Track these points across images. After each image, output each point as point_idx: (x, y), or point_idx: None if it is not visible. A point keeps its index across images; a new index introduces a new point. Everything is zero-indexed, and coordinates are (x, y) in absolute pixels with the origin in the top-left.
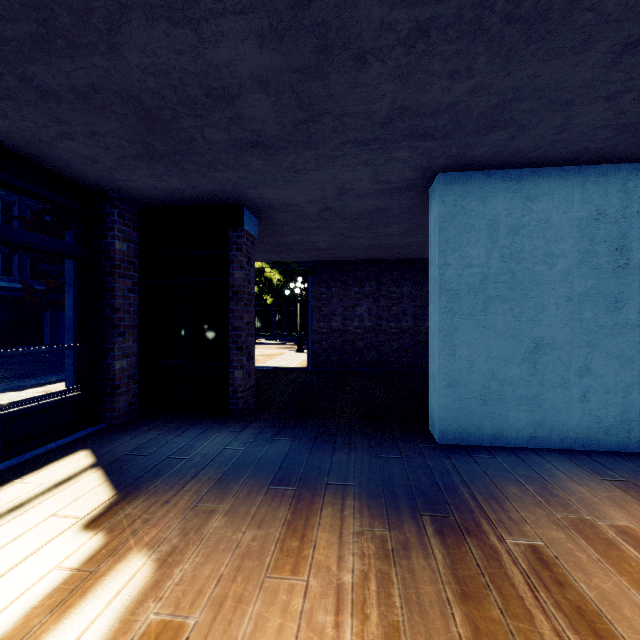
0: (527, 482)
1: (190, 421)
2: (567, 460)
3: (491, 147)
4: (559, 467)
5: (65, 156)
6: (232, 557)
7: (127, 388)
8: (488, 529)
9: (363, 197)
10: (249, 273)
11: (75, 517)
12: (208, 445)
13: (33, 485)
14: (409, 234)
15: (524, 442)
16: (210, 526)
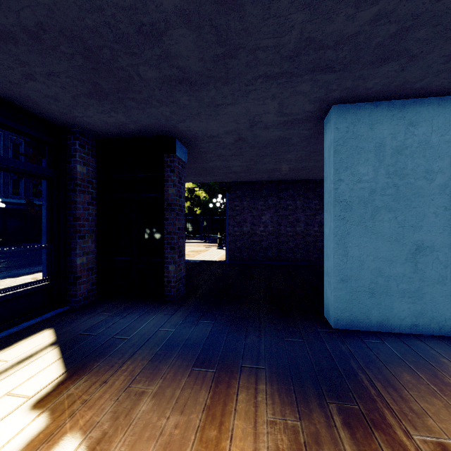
0: (418, 369)
1: (134, 304)
2: (448, 347)
3: (382, 79)
4: (443, 354)
5: (32, 96)
6: (155, 447)
7: (86, 278)
8: (393, 422)
9: (269, 128)
10: (180, 190)
11: (25, 396)
12: (146, 326)
13: (0, 362)
14: (304, 159)
15: (407, 329)
16: (138, 410)
